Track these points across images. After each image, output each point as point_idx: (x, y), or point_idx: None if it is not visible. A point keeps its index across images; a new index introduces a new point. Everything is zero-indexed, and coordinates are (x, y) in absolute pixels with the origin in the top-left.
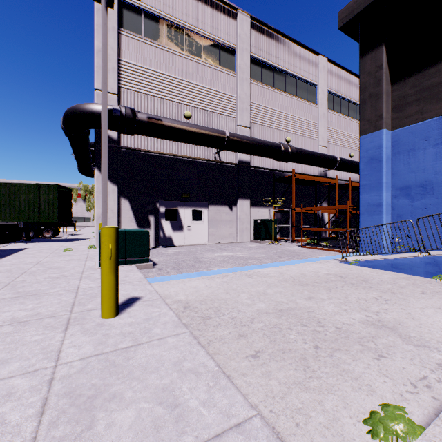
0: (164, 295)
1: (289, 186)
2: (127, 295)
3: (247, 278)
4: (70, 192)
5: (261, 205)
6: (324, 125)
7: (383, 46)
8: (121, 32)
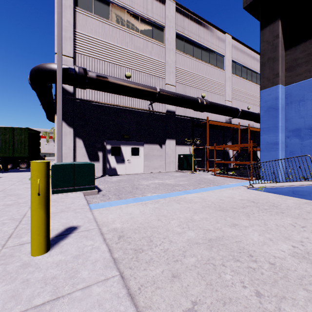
0: (102, 222)
1: (204, 129)
2: (66, 225)
3: (175, 204)
4: (39, 134)
5: (183, 144)
6: (229, 85)
7: (279, 20)
8: (76, 9)
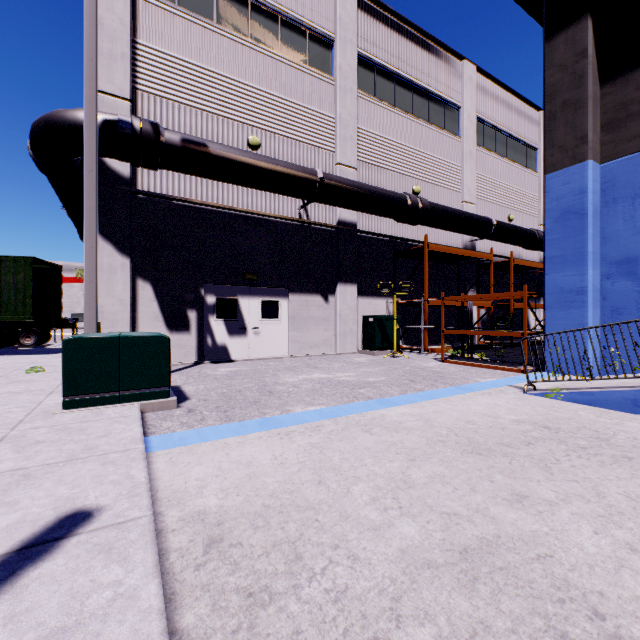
0: (170, 492)
1: (420, 262)
2: (65, 505)
3: (361, 435)
4: (59, 271)
5: (374, 294)
6: (471, 169)
7: (588, 18)
8: None
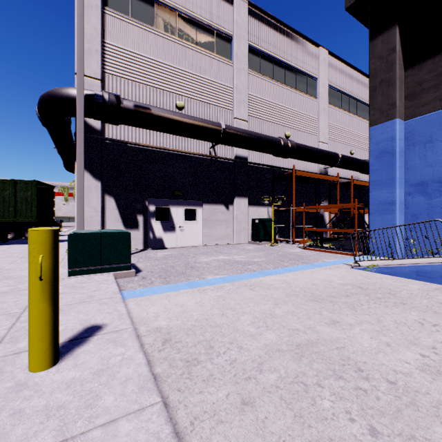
0: (140, 318)
1: (289, 183)
2: (85, 323)
3: (248, 291)
4: (52, 189)
5: (259, 204)
6: (324, 120)
7: (396, 27)
8: (105, 11)
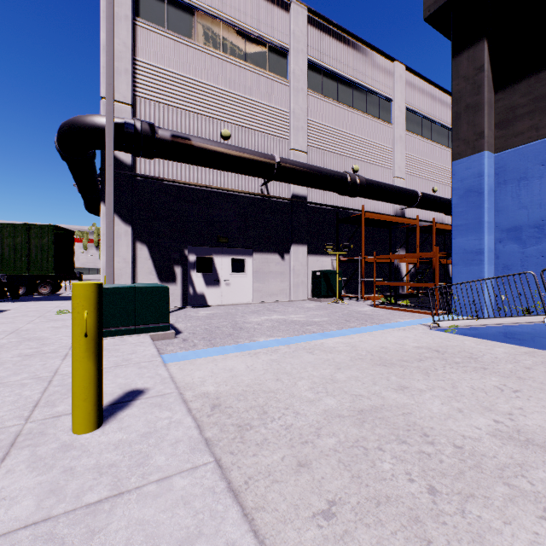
0: (184, 383)
1: (358, 227)
2: (125, 387)
3: (306, 354)
4: (72, 235)
5: (321, 252)
6: (401, 150)
7: (485, 41)
8: (136, 22)
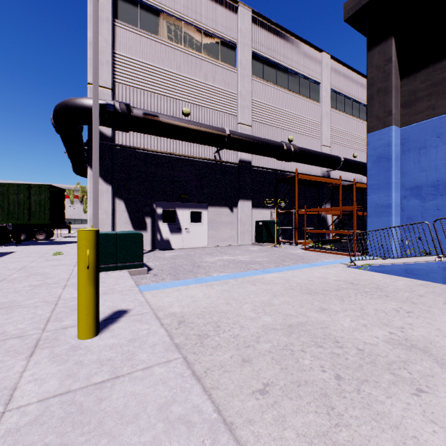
0: (157, 306)
1: (292, 186)
2: (113, 308)
3: (250, 286)
4: (63, 192)
5: (263, 206)
6: (327, 124)
7: (392, 38)
8: (115, 23)
